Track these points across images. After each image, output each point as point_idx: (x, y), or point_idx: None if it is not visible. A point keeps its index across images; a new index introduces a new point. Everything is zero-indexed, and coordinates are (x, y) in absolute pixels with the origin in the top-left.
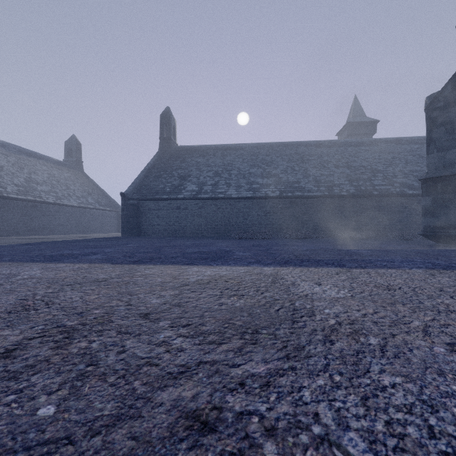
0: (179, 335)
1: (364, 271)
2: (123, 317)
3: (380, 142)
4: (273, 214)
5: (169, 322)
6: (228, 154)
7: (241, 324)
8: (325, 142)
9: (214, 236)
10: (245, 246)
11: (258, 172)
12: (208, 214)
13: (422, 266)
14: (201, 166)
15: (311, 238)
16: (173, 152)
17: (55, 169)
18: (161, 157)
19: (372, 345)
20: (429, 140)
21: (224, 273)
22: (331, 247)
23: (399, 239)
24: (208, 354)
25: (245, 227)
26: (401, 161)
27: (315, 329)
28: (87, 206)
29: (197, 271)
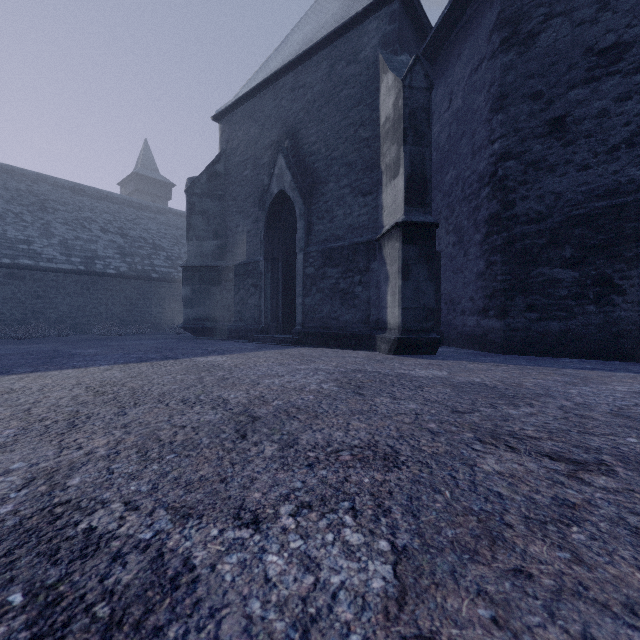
0: None
1: (22, 377)
2: None
3: (169, 212)
4: None
5: None
6: None
7: None
8: (91, 189)
9: None
10: None
11: None
12: None
13: (120, 362)
14: None
15: (45, 336)
16: None
17: None
18: None
19: None
20: (190, 225)
21: None
22: (51, 349)
23: (174, 333)
24: None
25: None
26: None
27: None
28: None
29: None
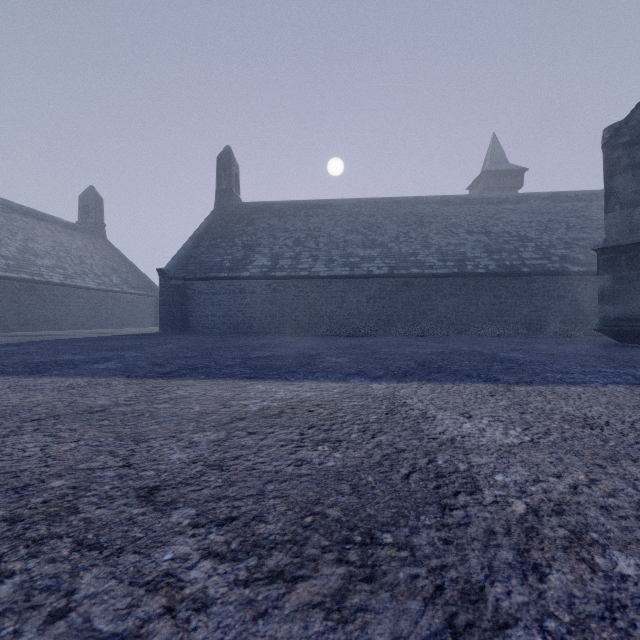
0: (207, 553)
1: (533, 390)
2: (104, 498)
3: (530, 198)
4: (380, 301)
5: (193, 511)
6: (314, 215)
7: (338, 516)
8: (453, 197)
9: (295, 331)
10: (340, 347)
11: (357, 240)
12: (285, 299)
13: (619, 381)
14: (276, 231)
15: (434, 334)
16: (235, 210)
17: (64, 235)
18: (218, 218)
19: (631, 579)
20: (609, 191)
21: (306, 395)
22: (468, 349)
23: (561, 335)
24: (263, 620)
25: (339, 319)
26: (560, 225)
27: (491, 529)
28: (111, 289)
29: (263, 390)
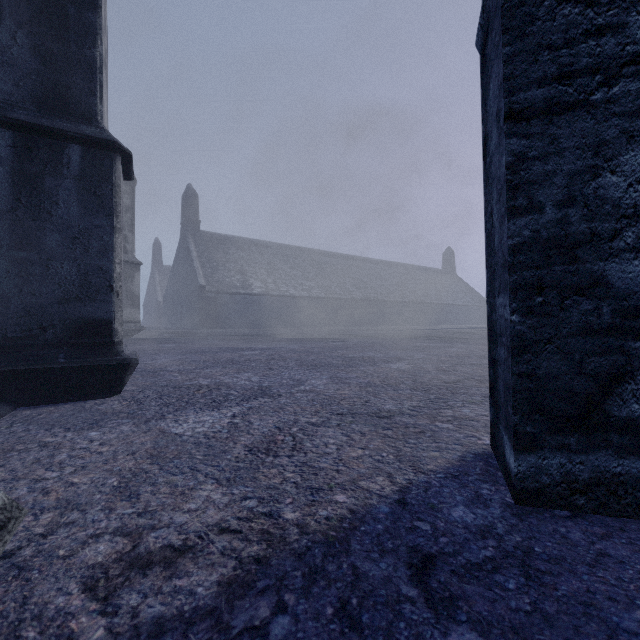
0: None
1: None
2: None
3: None
4: None
5: None
6: None
7: None
8: None
9: None
10: None
11: None
12: None
13: None
14: None
15: None
16: None
17: (443, 278)
18: None
19: None
20: None
21: None
22: None
23: None
24: None
25: None
26: None
27: None
28: (468, 304)
29: None
